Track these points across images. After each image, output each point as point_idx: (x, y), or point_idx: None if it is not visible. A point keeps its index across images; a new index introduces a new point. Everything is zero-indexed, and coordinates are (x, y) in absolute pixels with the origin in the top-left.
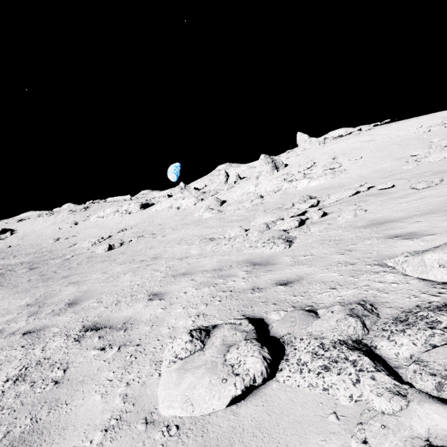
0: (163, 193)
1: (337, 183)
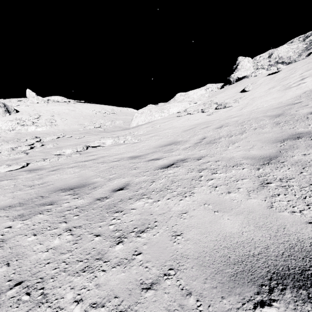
0: None
1: (52, 131)
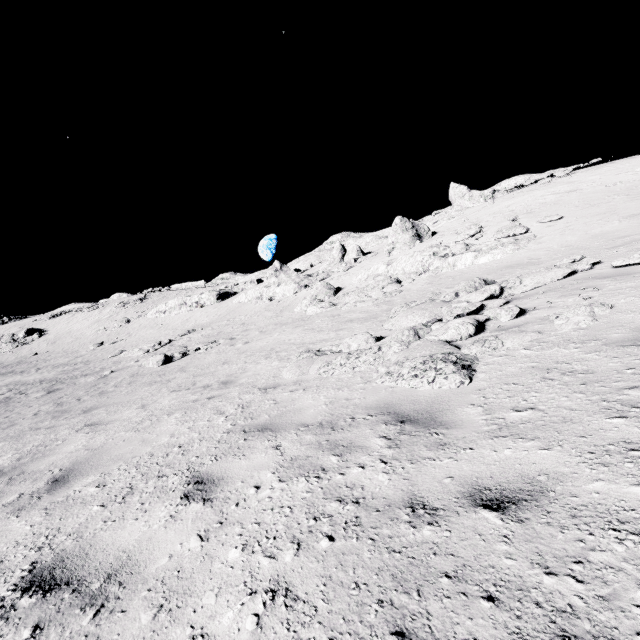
0: (251, 277)
1: (526, 258)
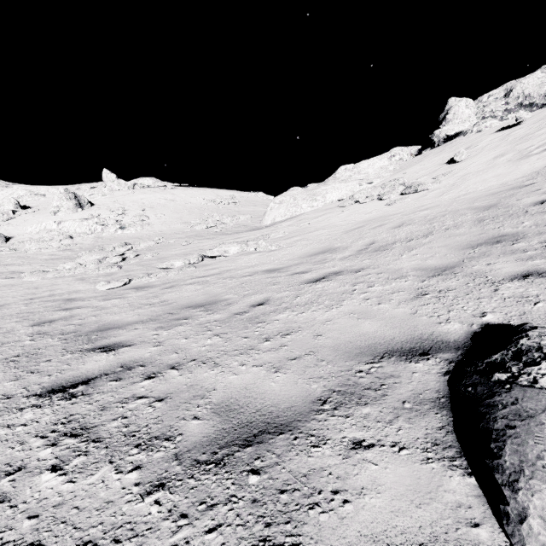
0: None
1: (145, 234)
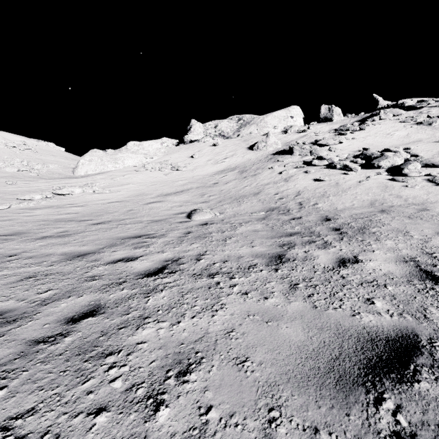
0: None
1: None
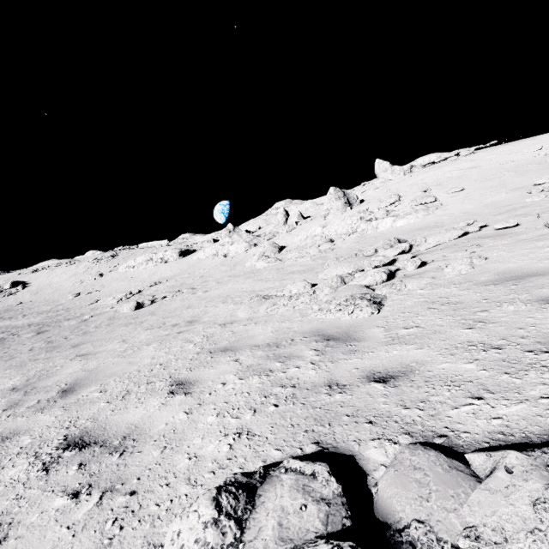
0: (208, 238)
1: (433, 222)
